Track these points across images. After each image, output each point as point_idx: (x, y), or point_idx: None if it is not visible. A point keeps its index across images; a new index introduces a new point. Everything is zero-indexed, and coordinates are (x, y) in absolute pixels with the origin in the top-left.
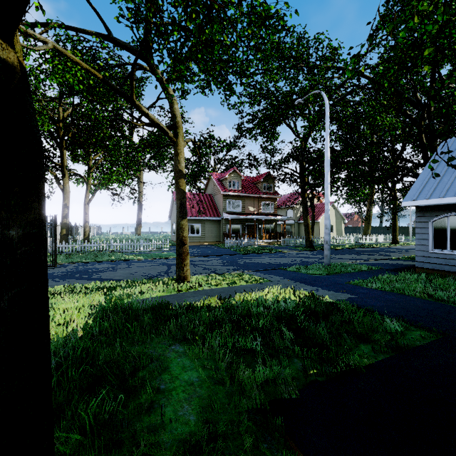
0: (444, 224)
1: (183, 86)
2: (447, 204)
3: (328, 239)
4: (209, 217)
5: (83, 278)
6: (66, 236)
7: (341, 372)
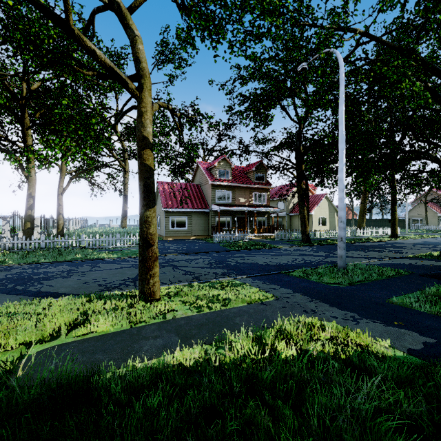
0: None
1: None
2: None
3: (343, 235)
4: (196, 209)
5: (12, 292)
6: (31, 230)
7: None
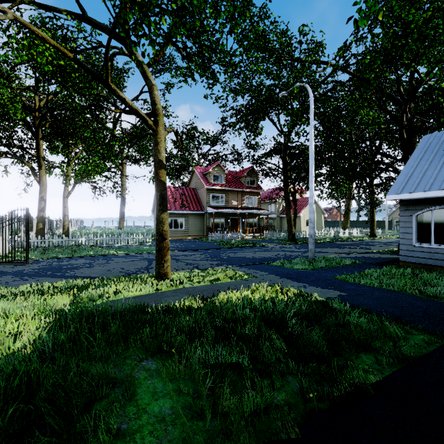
0: (429, 217)
1: (155, 48)
2: (431, 197)
3: (312, 233)
4: (192, 211)
5: (54, 276)
6: (43, 230)
7: (346, 394)
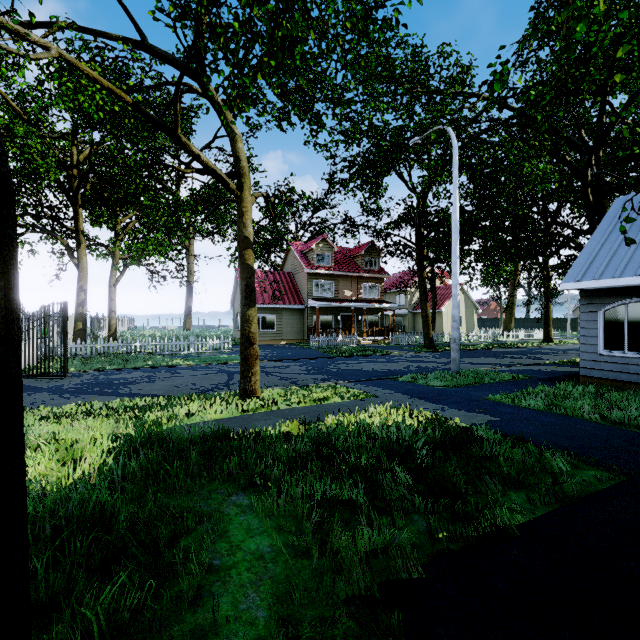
0: (621, 314)
1: (248, 109)
2: (625, 286)
3: (456, 336)
4: (287, 305)
5: (104, 394)
6: (82, 331)
7: (484, 535)
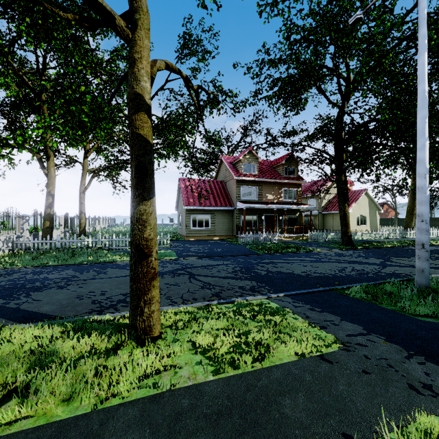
0: None
1: None
2: None
3: (425, 241)
4: (219, 207)
5: None
6: (49, 229)
7: None
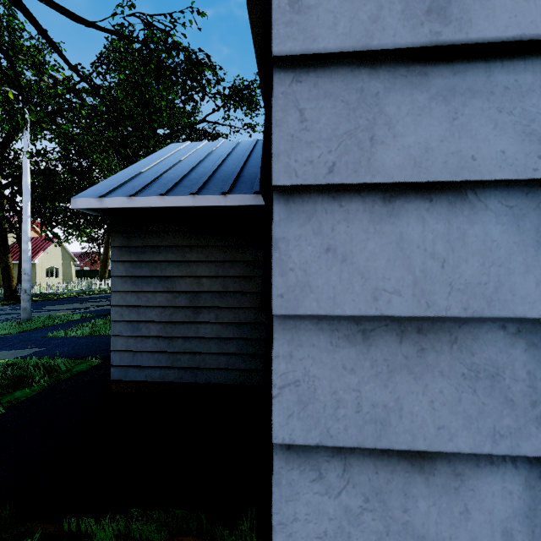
0: None
1: None
2: None
3: (27, 288)
4: None
5: None
6: None
7: None
